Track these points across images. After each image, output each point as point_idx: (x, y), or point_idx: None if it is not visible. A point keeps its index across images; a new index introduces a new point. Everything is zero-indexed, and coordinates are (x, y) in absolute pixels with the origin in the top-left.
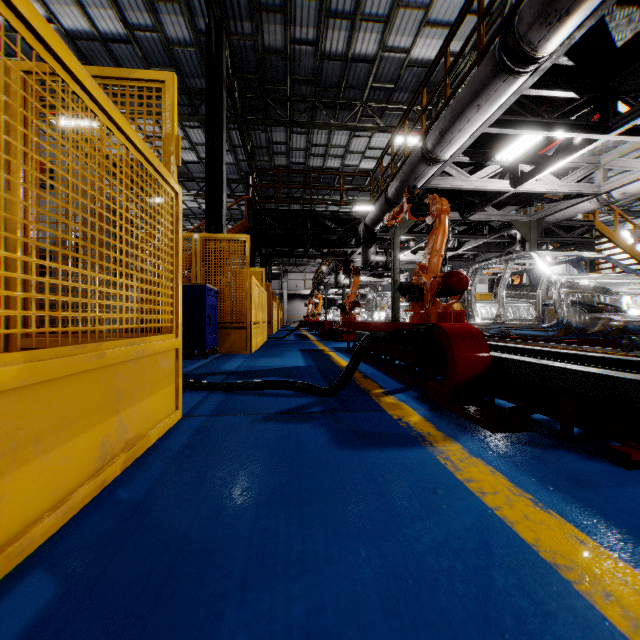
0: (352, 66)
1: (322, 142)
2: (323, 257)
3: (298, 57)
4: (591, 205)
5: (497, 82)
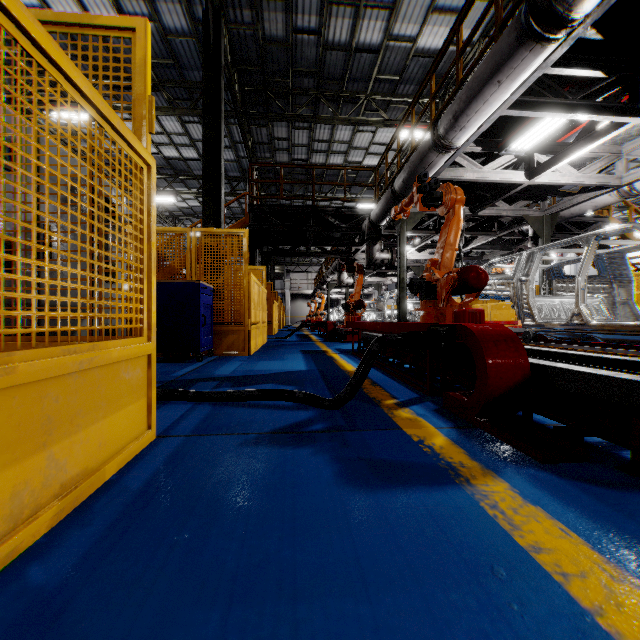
0: (356, 57)
1: (325, 138)
2: (326, 255)
3: (300, 47)
4: (610, 198)
5: (522, 53)
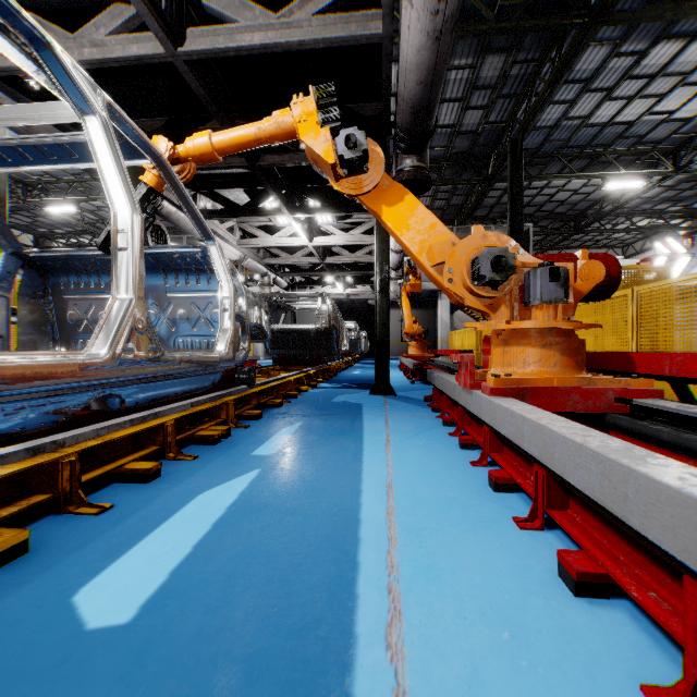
0: None
1: None
2: None
3: None
4: None
5: None
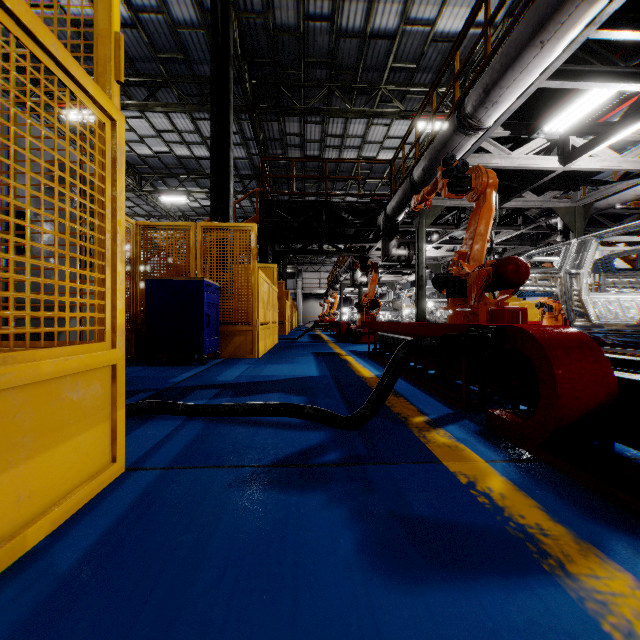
0: (371, 44)
1: (338, 132)
2: (339, 253)
3: (312, 36)
4: None
5: (573, 3)
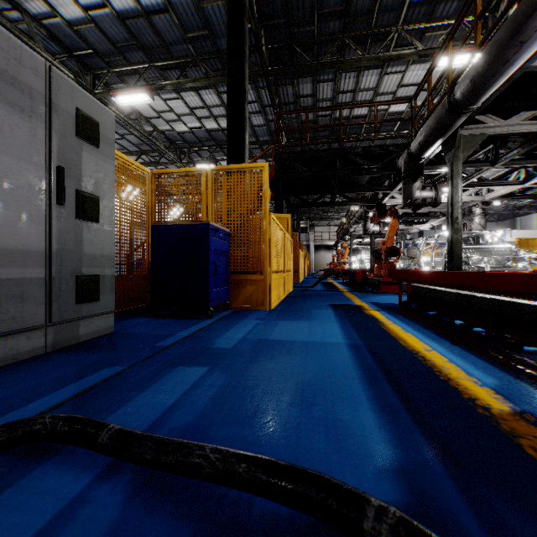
0: None
1: (349, 88)
2: (351, 204)
3: None
4: None
5: None
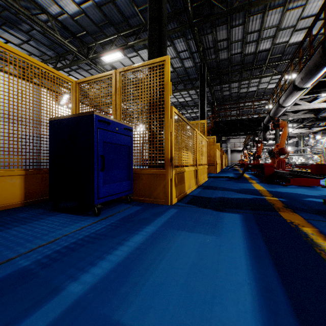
0: (258, 54)
1: (246, 82)
2: (246, 135)
3: (233, 58)
4: None
5: (295, 92)
